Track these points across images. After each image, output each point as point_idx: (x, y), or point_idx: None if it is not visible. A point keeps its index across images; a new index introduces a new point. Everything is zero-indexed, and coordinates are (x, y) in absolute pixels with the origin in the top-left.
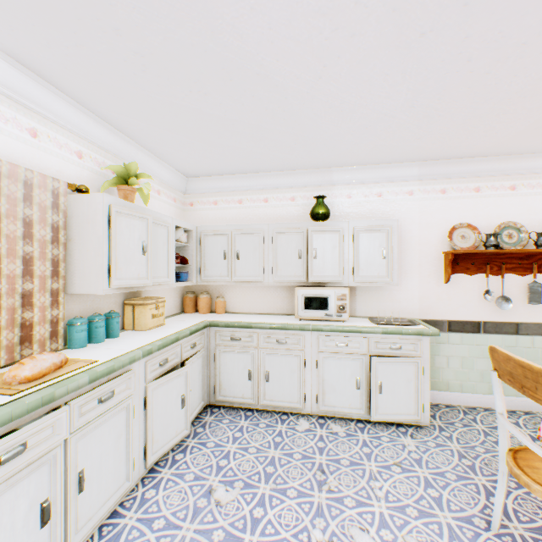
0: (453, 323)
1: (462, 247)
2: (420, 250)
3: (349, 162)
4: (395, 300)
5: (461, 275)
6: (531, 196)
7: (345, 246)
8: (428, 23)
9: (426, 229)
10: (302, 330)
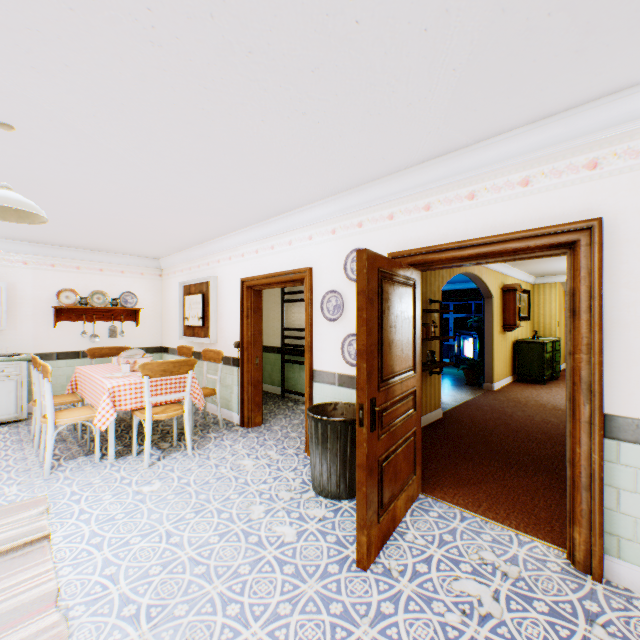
0: (62, 354)
1: (68, 304)
2: (35, 304)
3: None
4: (12, 341)
5: (68, 322)
6: (113, 277)
7: None
8: None
9: (40, 290)
10: None
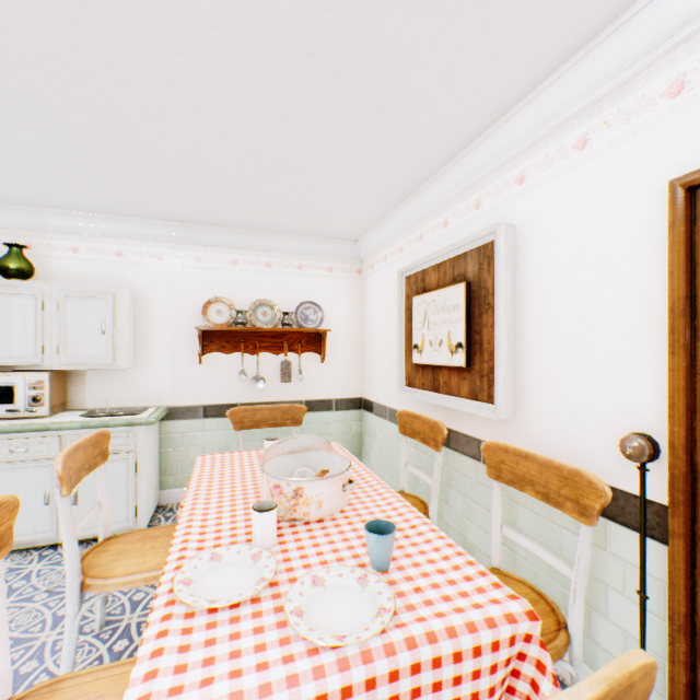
0: (210, 408)
1: (218, 324)
2: (173, 325)
3: (61, 204)
4: (141, 385)
5: (219, 354)
6: (285, 276)
7: (47, 316)
8: None
9: (180, 301)
10: None
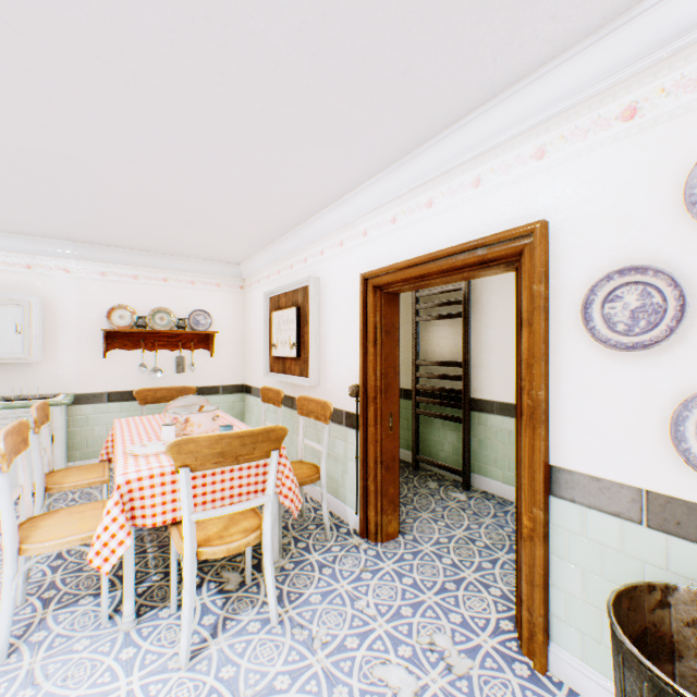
0: (114, 394)
1: (121, 326)
2: (80, 327)
3: None
4: (50, 376)
5: (122, 351)
6: (180, 289)
7: None
8: None
9: (86, 308)
10: None
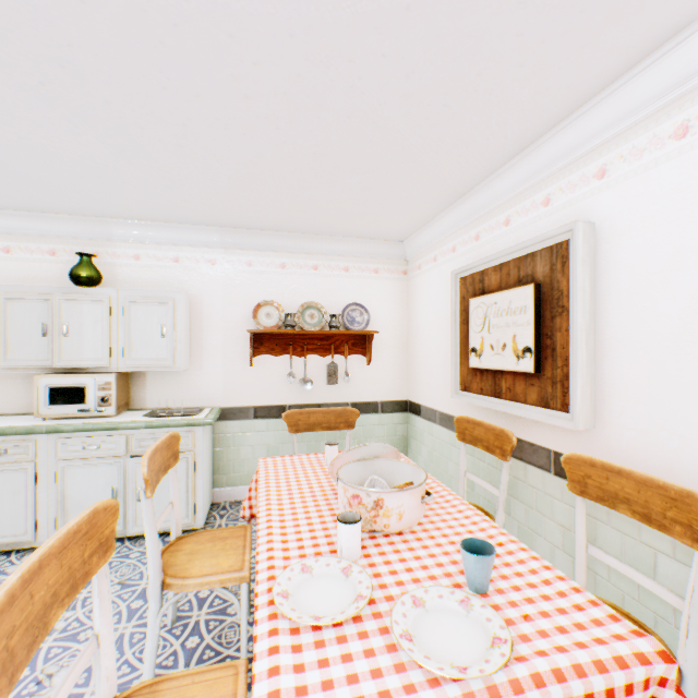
0: (260, 409)
1: (267, 326)
2: (225, 328)
3: (125, 214)
4: (196, 386)
5: (268, 356)
6: (332, 278)
7: (114, 321)
8: (37, 73)
9: (232, 305)
10: (32, 434)
